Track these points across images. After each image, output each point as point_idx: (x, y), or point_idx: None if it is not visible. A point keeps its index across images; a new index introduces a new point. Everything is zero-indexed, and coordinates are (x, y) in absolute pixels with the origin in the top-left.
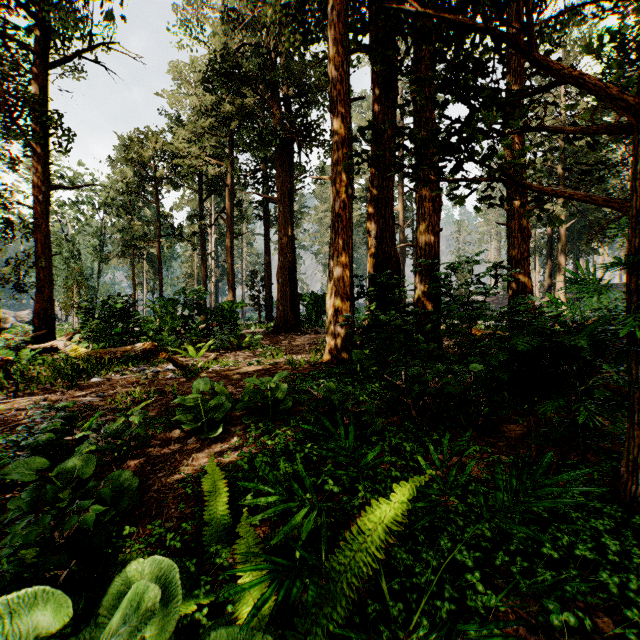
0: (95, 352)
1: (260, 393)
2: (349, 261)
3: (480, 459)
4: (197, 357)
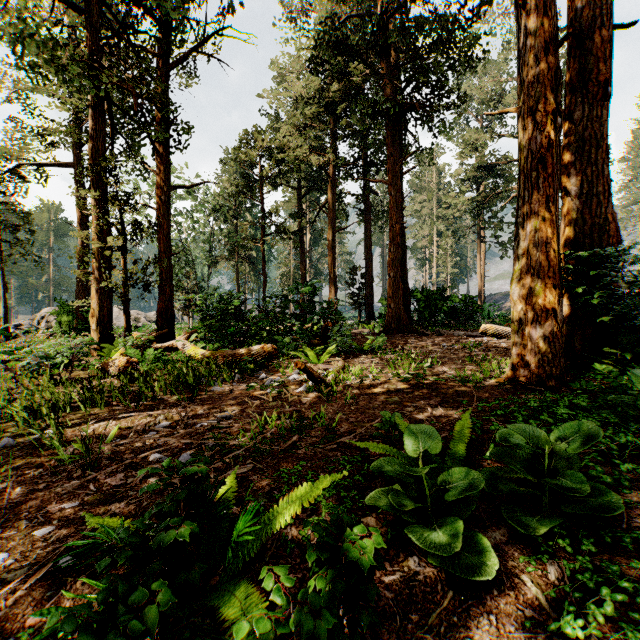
0: (212, 354)
1: (517, 457)
2: (556, 227)
3: None
4: (319, 363)
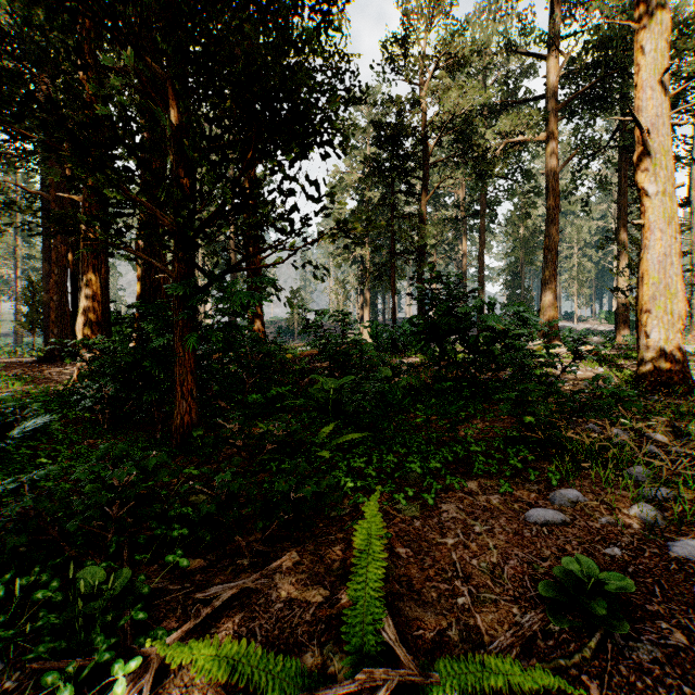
0: None
1: None
2: (101, 286)
3: (124, 439)
4: None
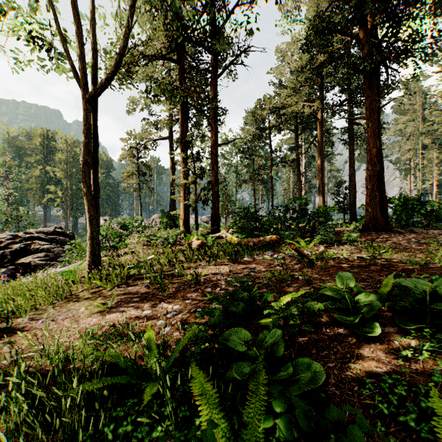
0: (242, 240)
1: (411, 296)
2: None
3: None
4: (307, 248)
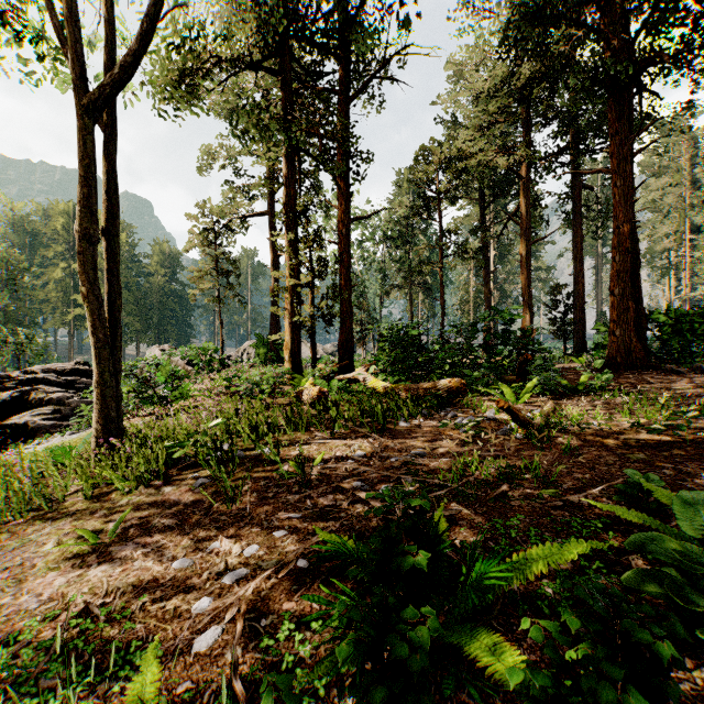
0: (394, 387)
1: None
2: None
3: None
4: (518, 403)
